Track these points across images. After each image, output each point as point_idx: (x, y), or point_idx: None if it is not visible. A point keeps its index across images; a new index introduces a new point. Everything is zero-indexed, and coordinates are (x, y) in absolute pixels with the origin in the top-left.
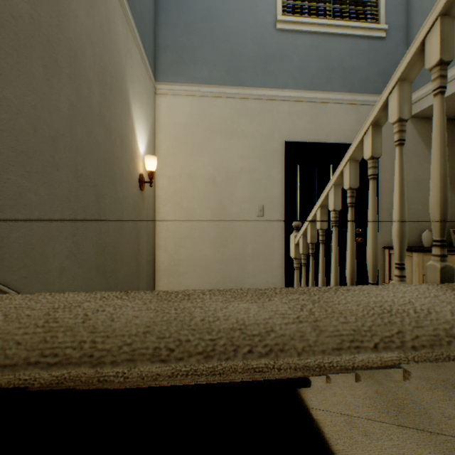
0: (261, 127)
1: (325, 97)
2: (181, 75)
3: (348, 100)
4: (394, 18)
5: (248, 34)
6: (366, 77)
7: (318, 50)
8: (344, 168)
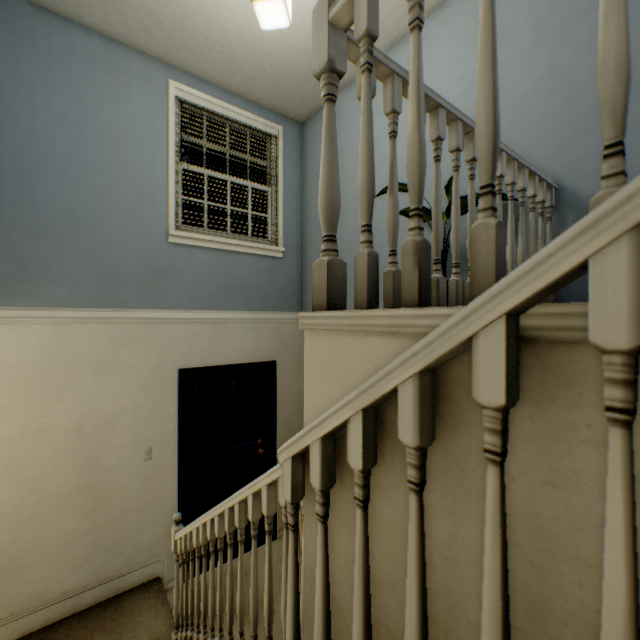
0: (150, 355)
1: (225, 316)
2: (24, 294)
3: (249, 319)
4: (292, 238)
5: (132, 244)
6: (267, 295)
7: (218, 266)
8: (200, 525)
